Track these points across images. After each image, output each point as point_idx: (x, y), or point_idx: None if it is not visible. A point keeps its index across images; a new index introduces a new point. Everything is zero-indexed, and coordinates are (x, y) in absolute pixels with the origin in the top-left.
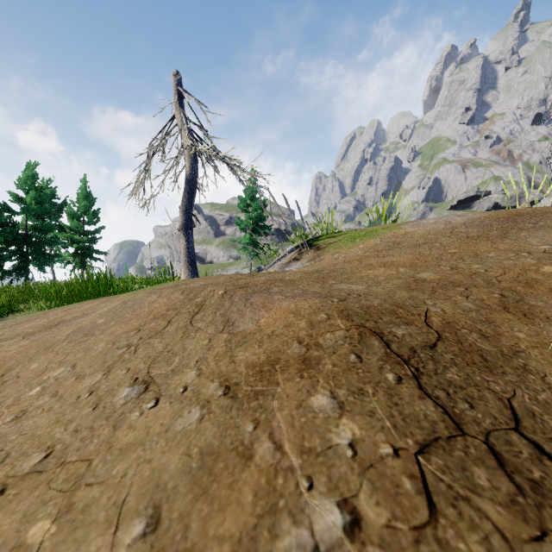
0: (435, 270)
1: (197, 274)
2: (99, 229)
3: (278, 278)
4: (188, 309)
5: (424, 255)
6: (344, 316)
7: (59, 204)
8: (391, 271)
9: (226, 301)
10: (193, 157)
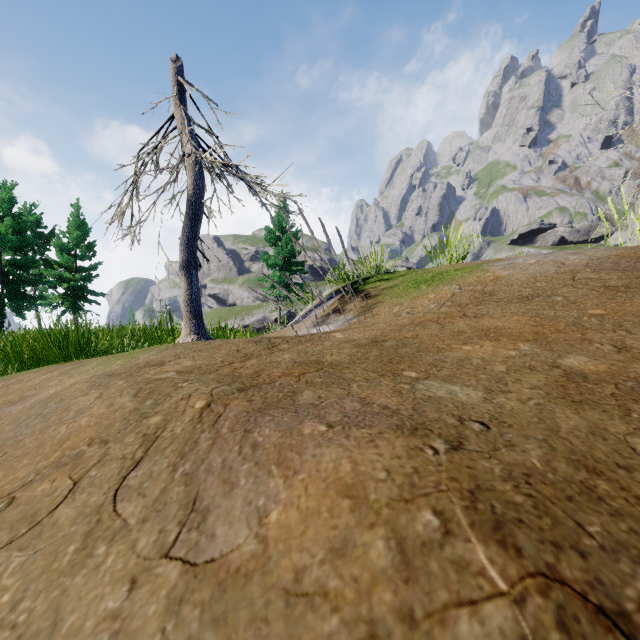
0: (587, 350)
1: (204, 329)
2: (95, 265)
3: (312, 357)
4: (125, 447)
5: (549, 318)
6: (488, 528)
7: (45, 235)
8: (506, 349)
9: (204, 432)
10: (197, 171)
